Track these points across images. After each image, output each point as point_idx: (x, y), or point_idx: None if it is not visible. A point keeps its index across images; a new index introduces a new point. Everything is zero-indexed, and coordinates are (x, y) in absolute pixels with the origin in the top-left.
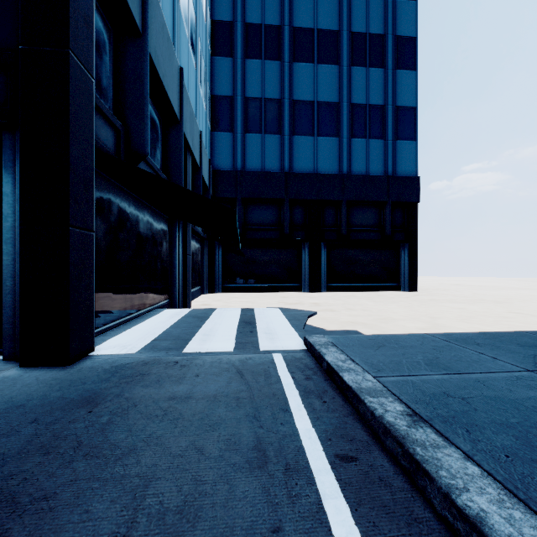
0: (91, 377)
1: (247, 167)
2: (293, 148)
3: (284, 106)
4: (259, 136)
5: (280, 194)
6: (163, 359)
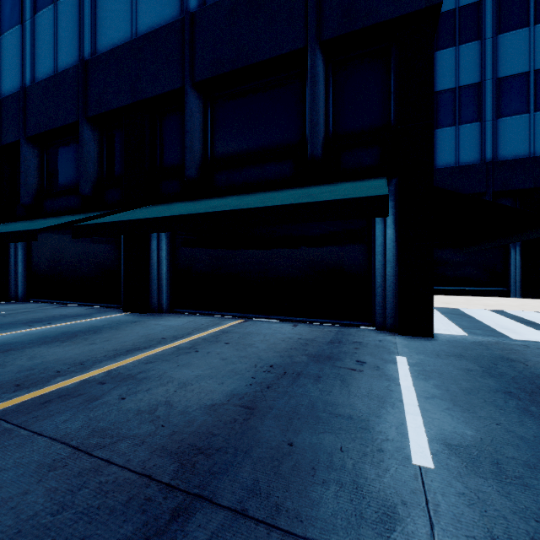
0: (471, 346)
1: (436, 164)
2: (497, 133)
3: (485, 88)
4: (452, 129)
5: (480, 187)
6: (505, 342)
